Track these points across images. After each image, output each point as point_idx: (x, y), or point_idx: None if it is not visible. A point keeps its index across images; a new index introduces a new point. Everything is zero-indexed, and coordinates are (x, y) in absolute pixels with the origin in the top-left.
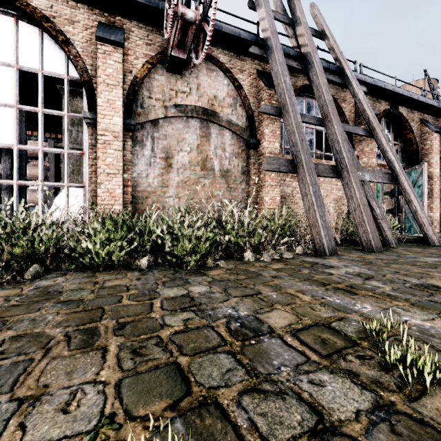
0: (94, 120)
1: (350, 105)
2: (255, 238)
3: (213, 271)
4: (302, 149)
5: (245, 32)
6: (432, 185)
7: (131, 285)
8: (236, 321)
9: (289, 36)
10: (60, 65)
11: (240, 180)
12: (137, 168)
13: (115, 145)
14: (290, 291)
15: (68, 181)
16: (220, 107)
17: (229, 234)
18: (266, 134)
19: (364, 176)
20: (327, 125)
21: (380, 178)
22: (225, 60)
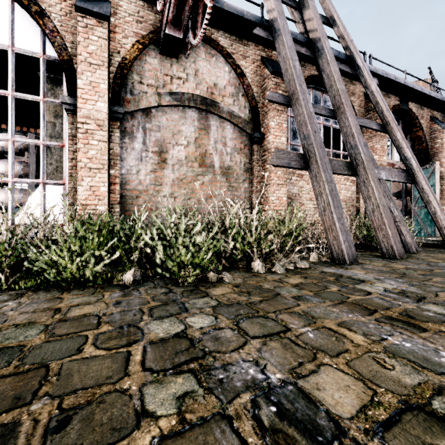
0: (74, 106)
1: (359, 99)
2: (264, 244)
3: (217, 288)
4: (316, 141)
5: (249, 12)
6: (443, 185)
7: (105, 315)
8: (267, 400)
9: (296, 21)
10: (35, 41)
11: (243, 178)
12: (126, 163)
13: (99, 135)
14: (329, 324)
15: (44, 177)
16: (221, 96)
17: (234, 240)
18: (271, 127)
19: (380, 174)
20: (340, 117)
21: (396, 177)
22: (226, 45)
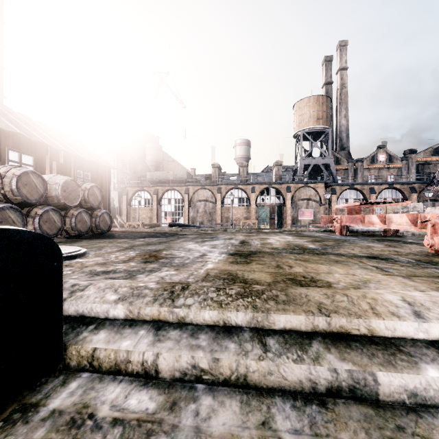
0: None
1: None
2: None
3: None
4: None
5: None
6: None
7: None
8: None
9: None
10: (399, 196)
11: None
12: None
13: None
14: None
15: None
16: (438, 198)
17: None
18: None
19: None
20: None
21: None
22: None
